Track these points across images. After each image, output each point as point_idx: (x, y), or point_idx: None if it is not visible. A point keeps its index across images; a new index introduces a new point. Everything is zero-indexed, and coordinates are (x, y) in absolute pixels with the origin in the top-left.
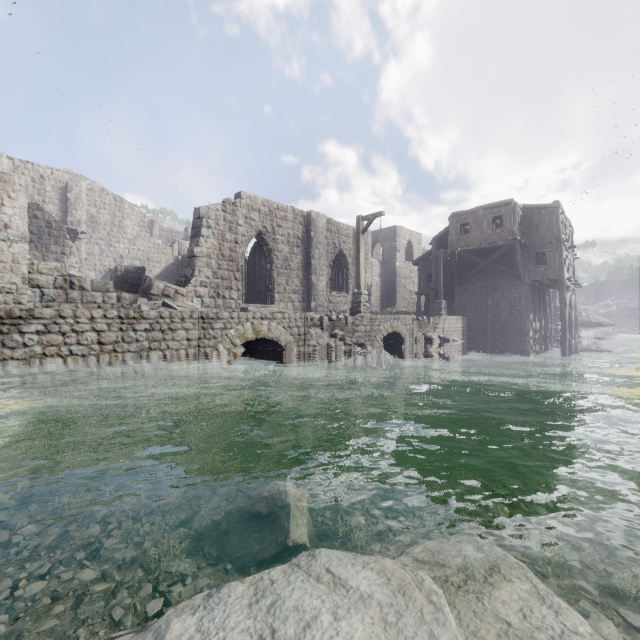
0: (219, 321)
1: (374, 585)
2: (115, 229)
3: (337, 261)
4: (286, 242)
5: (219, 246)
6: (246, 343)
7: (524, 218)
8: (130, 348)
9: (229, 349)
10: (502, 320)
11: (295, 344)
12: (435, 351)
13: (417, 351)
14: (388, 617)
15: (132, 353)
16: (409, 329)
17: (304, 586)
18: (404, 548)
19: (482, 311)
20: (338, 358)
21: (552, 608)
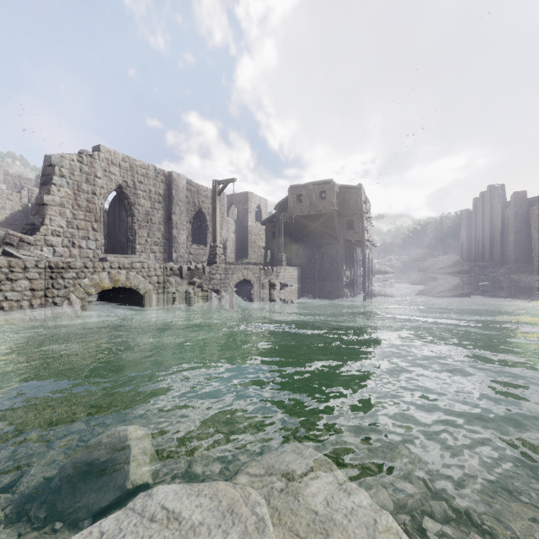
0: (71, 270)
1: (206, 511)
2: None
3: (197, 218)
4: (148, 197)
5: (74, 196)
6: (104, 292)
7: (340, 194)
8: None
9: (83, 298)
10: (325, 269)
11: (154, 292)
12: (277, 294)
13: (263, 295)
14: None
15: None
16: (257, 277)
17: (135, 530)
18: (240, 466)
19: (312, 263)
20: (196, 303)
21: (346, 491)
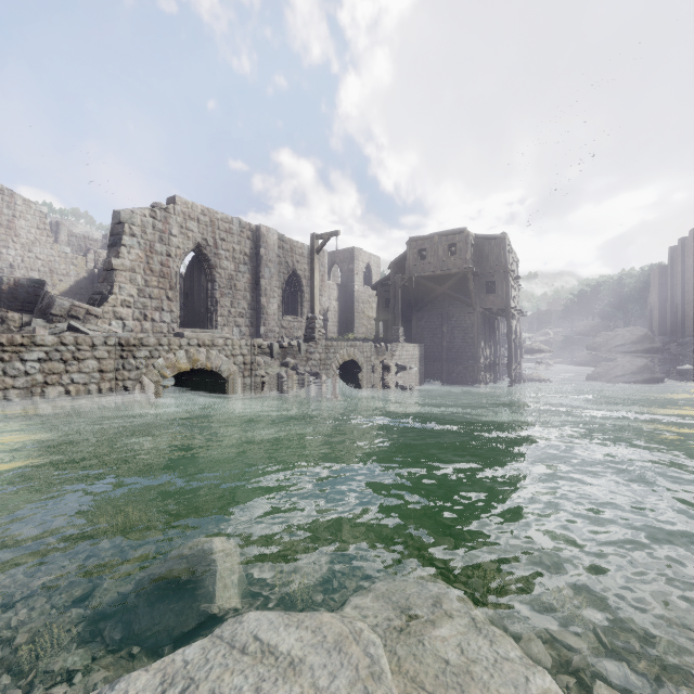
0: (143, 348)
1: (307, 646)
2: (2, 230)
3: (291, 282)
4: (231, 258)
5: (146, 259)
6: (180, 374)
7: (476, 247)
8: (16, 383)
9: (157, 382)
10: (456, 347)
11: (240, 374)
12: (392, 379)
13: (374, 380)
14: (320, 682)
15: (19, 390)
16: (366, 357)
17: (225, 662)
18: (347, 596)
19: (438, 338)
20: (289, 389)
21: (487, 637)
